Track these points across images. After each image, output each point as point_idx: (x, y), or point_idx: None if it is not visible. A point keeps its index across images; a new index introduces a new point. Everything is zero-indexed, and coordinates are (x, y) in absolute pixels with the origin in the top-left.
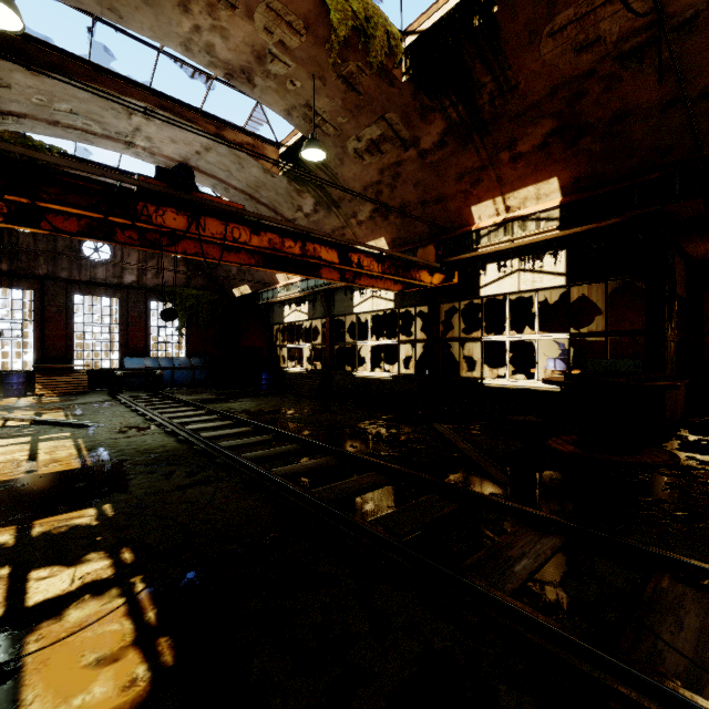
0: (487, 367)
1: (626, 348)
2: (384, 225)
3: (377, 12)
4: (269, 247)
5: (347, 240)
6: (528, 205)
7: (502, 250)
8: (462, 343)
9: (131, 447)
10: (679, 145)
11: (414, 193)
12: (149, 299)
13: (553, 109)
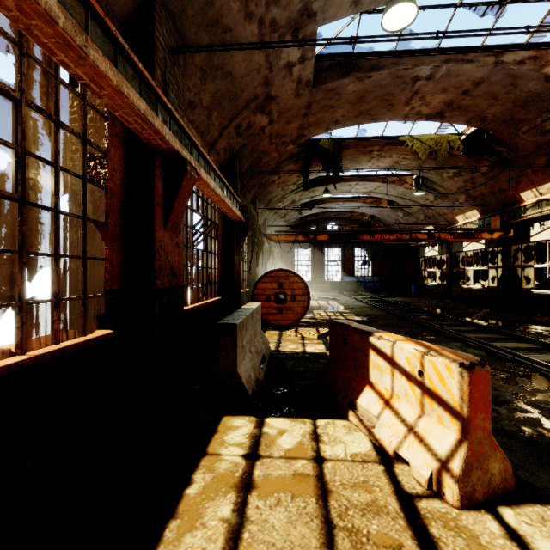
0: None
1: None
2: (474, 204)
3: (442, 137)
4: (396, 239)
5: (431, 229)
6: None
7: (540, 216)
8: None
9: (353, 304)
10: None
11: (486, 189)
12: (353, 247)
13: (543, 152)
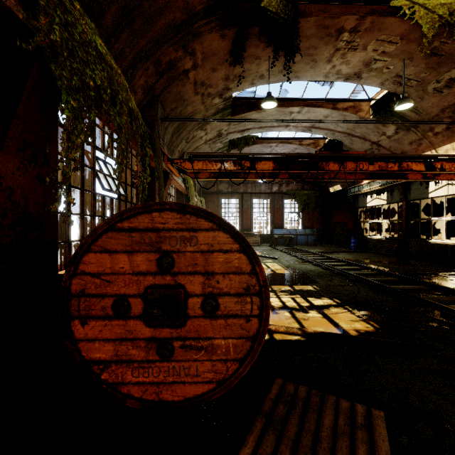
0: None
1: None
2: None
3: None
4: (379, 170)
5: (432, 155)
6: None
7: None
8: None
9: (302, 268)
10: None
11: None
12: (283, 198)
13: None
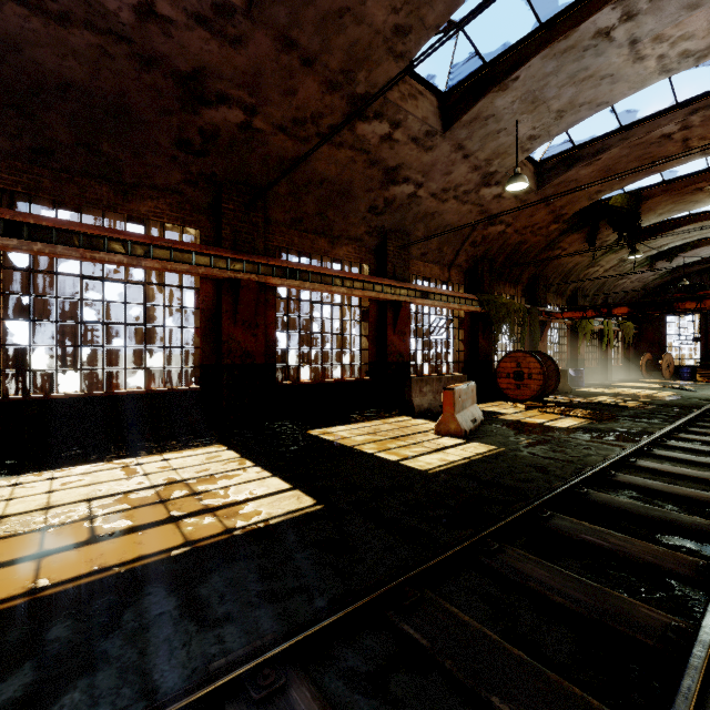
0: None
1: None
2: None
3: None
4: None
5: None
6: None
7: None
8: None
9: (694, 396)
10: None
11: None
12: None
13: None
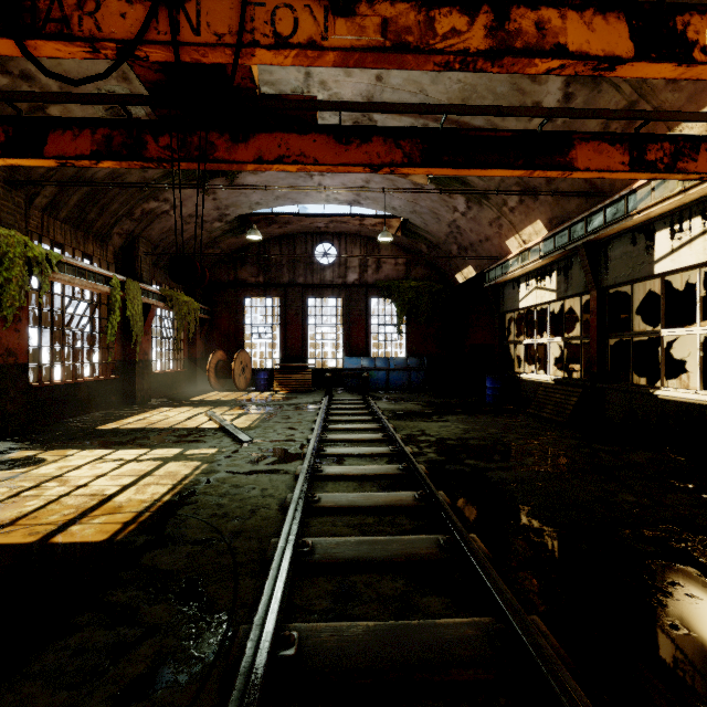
0: None
1: None
2: None
3: None
4: (384, 45)
5: None
6: None
7: None
8: None
9: (220, 499)
10: None
11: None
12: (369, 296)
13: None
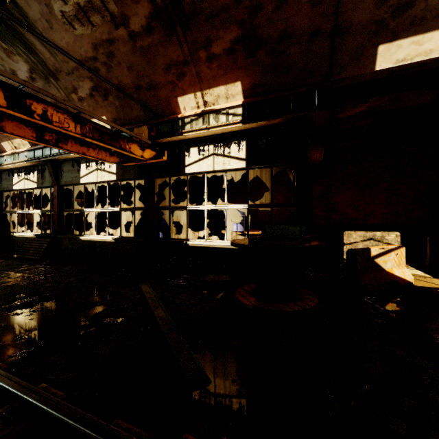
0: (194, 228)
1: (275, 216)
2: (105, 104)
3: None
4: None
5: (19, 80)
6: (220, 102)
7: (201, 137)
8: (177, 212)
9: None
10: (318, 70)
11: (129, 76)
12: None
13: (239, 16)
